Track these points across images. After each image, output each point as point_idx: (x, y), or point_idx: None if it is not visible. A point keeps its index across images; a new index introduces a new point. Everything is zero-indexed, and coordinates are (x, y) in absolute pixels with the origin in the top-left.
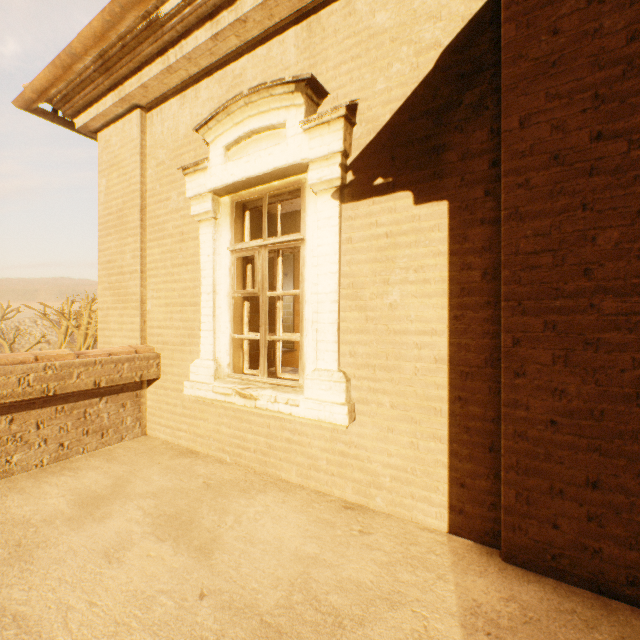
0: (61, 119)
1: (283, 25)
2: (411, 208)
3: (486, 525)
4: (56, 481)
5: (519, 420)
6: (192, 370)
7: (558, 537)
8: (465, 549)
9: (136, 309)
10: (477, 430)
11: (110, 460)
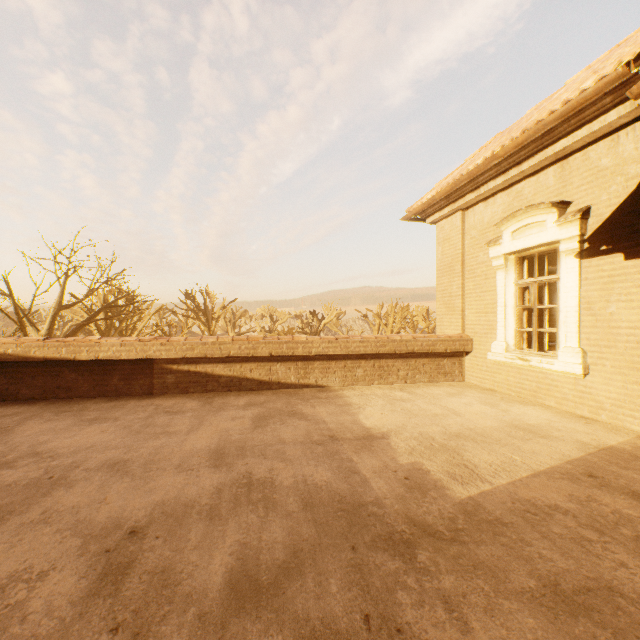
0: (418, 219)
1: (546, 165)
2: (622, 262)
3: None
4: (433, 387)
5: None
6: (492, 347)
7: None
8: None
9: (459, 315)
10: None
11: (451, 386)
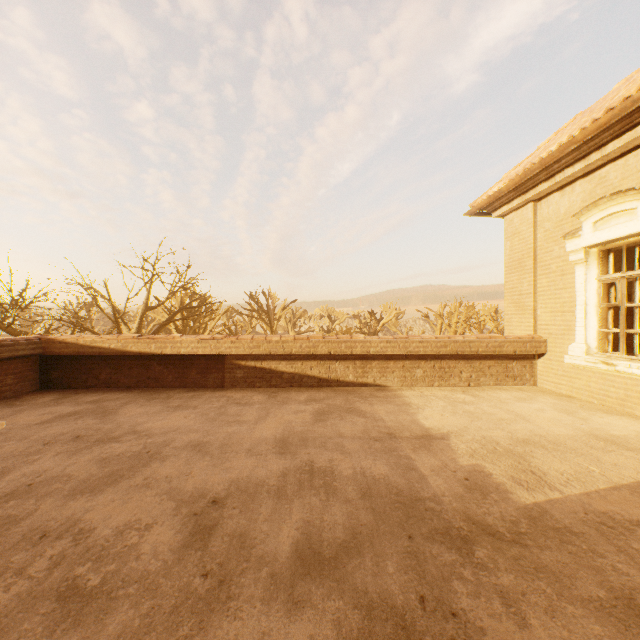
0: (483, 214)
1: (636, 145)
2: None
3: None
4: (500, 391)
5: None
6: (569, 349)
7: None
8: None
9: (530, 314)
10: None
11: (521, 390)
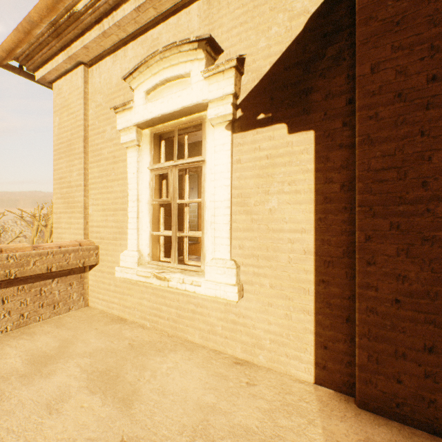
0: (25, 73)
1: (189, 0)
2: (286, 136)
3: (344, 378)
4: (16, 344)
5: (370, 298)
6: (121, 258)
7: (401, 390)
8: (328, 397)
9: (80, 213)
10: (337, 305)
11: (59, 326)
